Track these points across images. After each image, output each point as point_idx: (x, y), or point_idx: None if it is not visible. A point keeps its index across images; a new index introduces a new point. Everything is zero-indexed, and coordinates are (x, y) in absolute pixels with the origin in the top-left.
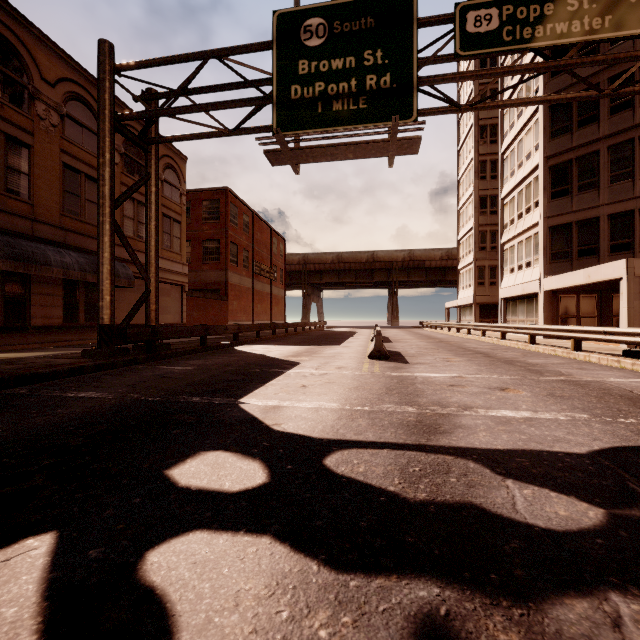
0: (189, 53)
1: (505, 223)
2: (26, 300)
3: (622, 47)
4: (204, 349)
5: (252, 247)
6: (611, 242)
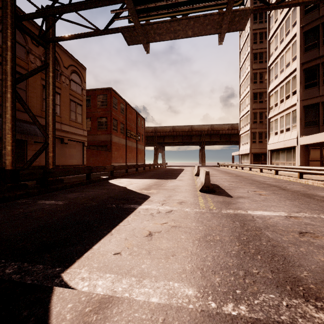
0: None
1: (271, 106)
2: None
3: None
4: (88, 182)
5: (126, 122)
6: None
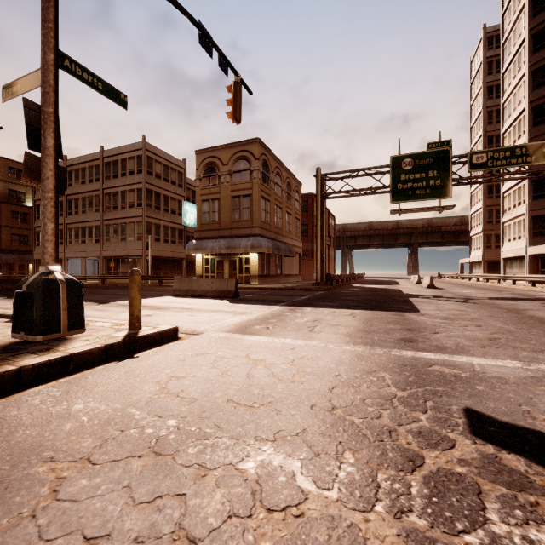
0: (352, 170)
1: (505, 209)
2: (268, 264)
3: None
4: (339, 285)
5: None
6: None
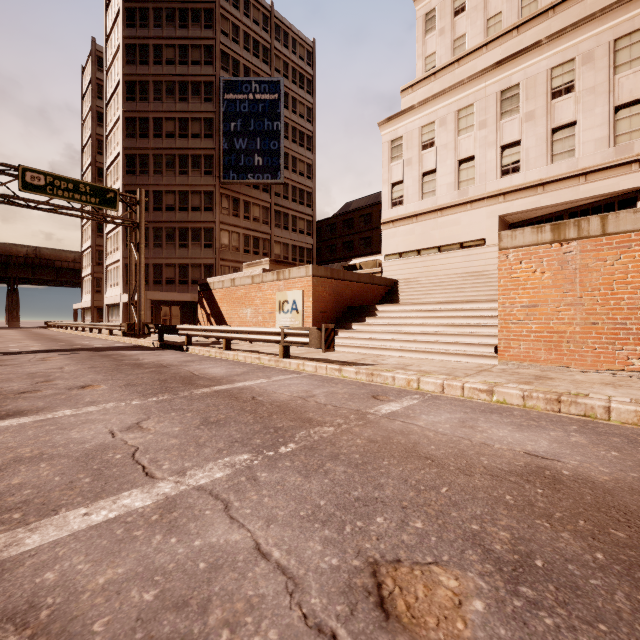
0: None
1: (108, 252)
2: None
3: (158, 178)
4: None
5: None
6: (154, 279)
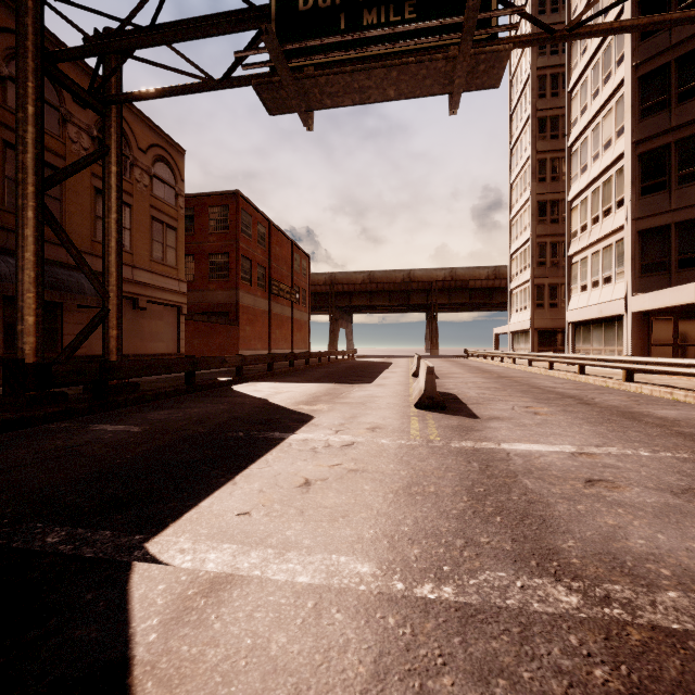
0: None
1: (574, 231)
2: None
3: None
4: (190, 389)
5: (269, 263)
6: None
